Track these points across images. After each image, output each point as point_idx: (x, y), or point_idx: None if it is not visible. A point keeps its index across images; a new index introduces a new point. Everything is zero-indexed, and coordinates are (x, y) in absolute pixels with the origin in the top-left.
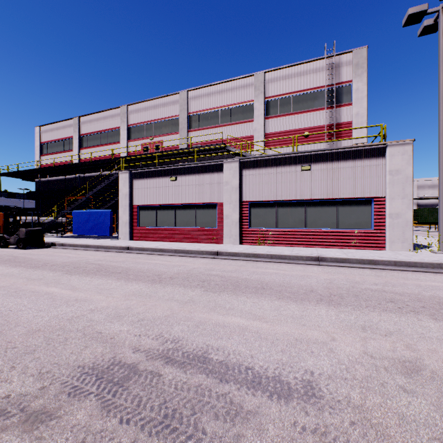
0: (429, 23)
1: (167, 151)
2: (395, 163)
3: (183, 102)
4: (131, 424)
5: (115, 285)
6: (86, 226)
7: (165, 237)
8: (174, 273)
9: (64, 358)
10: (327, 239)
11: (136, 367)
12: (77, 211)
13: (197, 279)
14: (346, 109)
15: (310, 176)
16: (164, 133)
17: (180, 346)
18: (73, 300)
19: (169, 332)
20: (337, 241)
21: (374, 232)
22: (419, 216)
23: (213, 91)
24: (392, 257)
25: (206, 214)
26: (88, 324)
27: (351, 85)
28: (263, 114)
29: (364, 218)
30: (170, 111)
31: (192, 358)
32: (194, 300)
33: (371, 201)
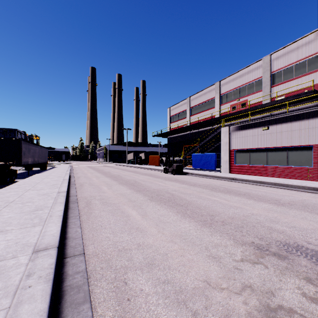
0: None
1: (253, 107)
2: None
3: (266, 65)
4: None
5: (250, 202)
6: (199, 163)
7: (257, 172)
8: (288, 201)
9: (263, 234)
10: None
11: None
12: (194, 154)
13: (317, 209)
14: None
15: None
16: (248, 94)
17: None
18: (233, 206)
19: None
20: None
21: None
22: None
23: (298, 45)
24: None
25: (299, 155)
26: (257, 221)
27: None
28: None
29: None
30: (254, 75)
31: None
32: None
33: None
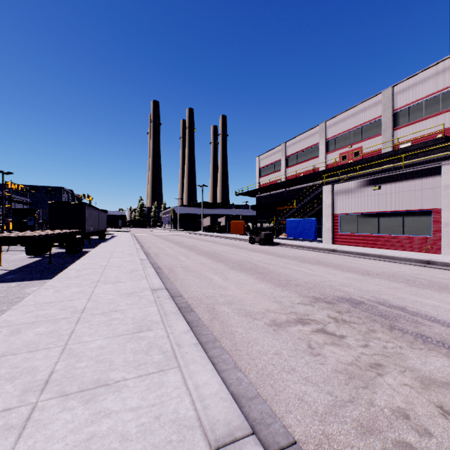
0: None
1: (367, 158)
2: None
3: (386, 100)
4: (366, 312)
5: (335, 272)
6: (295, 231)
7: (367, 243)
8: (379, 272)
9: (327, 292)
10: None
11: (363, 302)
12: (289, 219)
13: (402, 278)
14: None
15: None
16: (363, 139)
17: (387, 302)
18: (315, 275)
19: (379, 296)
20: None
21: None
22: None
23: (430, 74)
24: None
25: (417, 222)
26: (330, 285)
27: None
28: None
29: None
30: (371, 114)
31: (394, 306)
32: (397, 288)
33: None
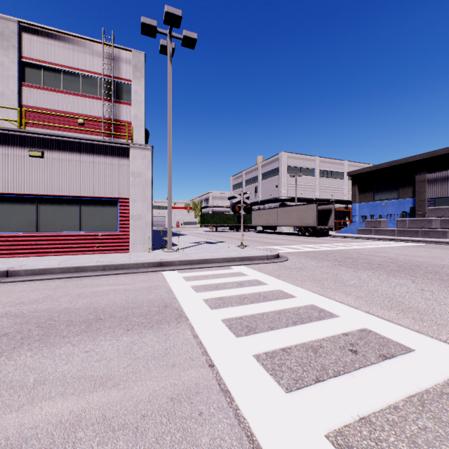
0: (164, 43)
1: None
2: (137, 165)
3: None
4: None
5: None
6: None
7: None
8: None
9: None
10: (67, 245)
11: None
12: None
13: None
14: (126, 107)
15: (43, 166)
16: None
17: None
18: None
19: None
20: (79, 246)
21: (120, 235)
22: (205, 220)
23: None
24: (112, 260)
25: None
26: None
27: (131, 85)
28: (16, 77)
29: (110, 219)
30: None
31: None
32: None
33: (117, 202)
